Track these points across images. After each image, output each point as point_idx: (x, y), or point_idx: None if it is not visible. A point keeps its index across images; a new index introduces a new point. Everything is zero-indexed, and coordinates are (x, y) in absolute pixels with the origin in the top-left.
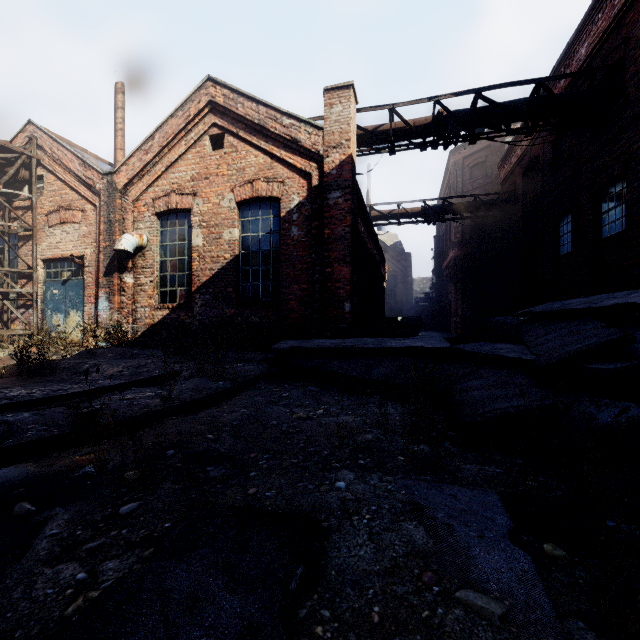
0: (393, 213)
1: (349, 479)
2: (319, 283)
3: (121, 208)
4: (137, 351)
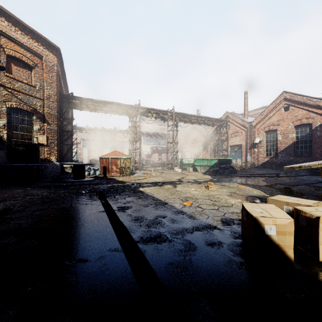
0: None
1: None
2: None
3: (253, 131)
4: (262, 169)
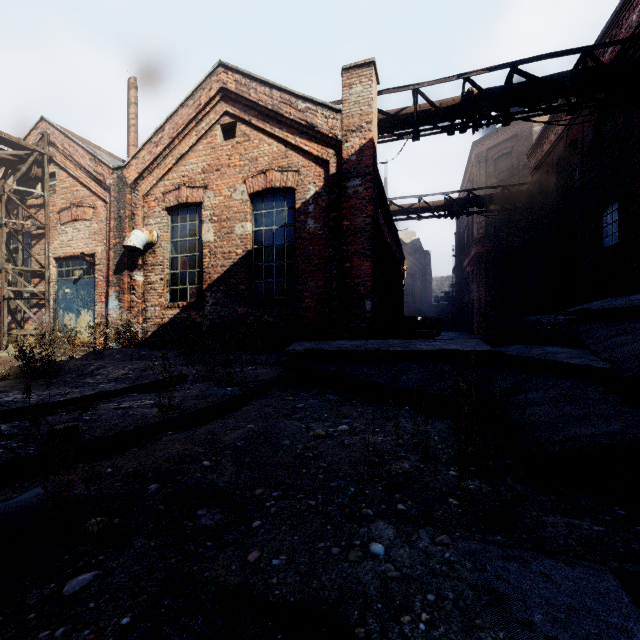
0: (414, 207)
1: (388, 538)
2: (337, 279)
3: (131, 203)
4: (145, 352)
